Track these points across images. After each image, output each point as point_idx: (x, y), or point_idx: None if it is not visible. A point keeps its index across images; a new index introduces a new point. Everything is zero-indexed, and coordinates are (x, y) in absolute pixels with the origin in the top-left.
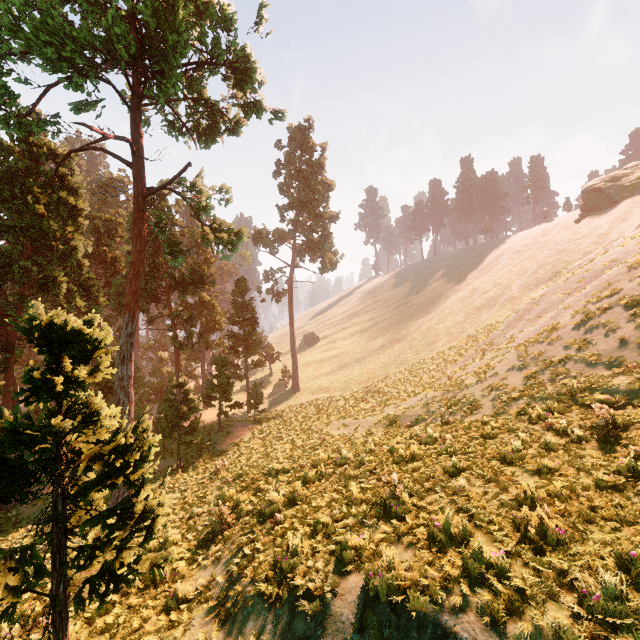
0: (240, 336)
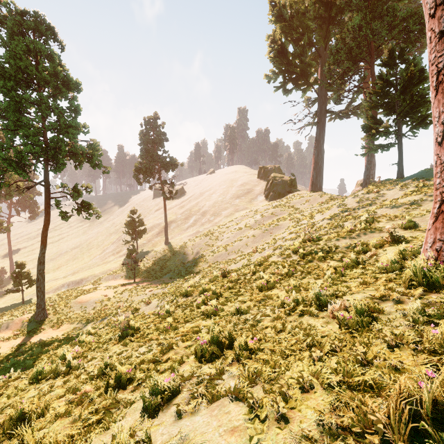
0: None
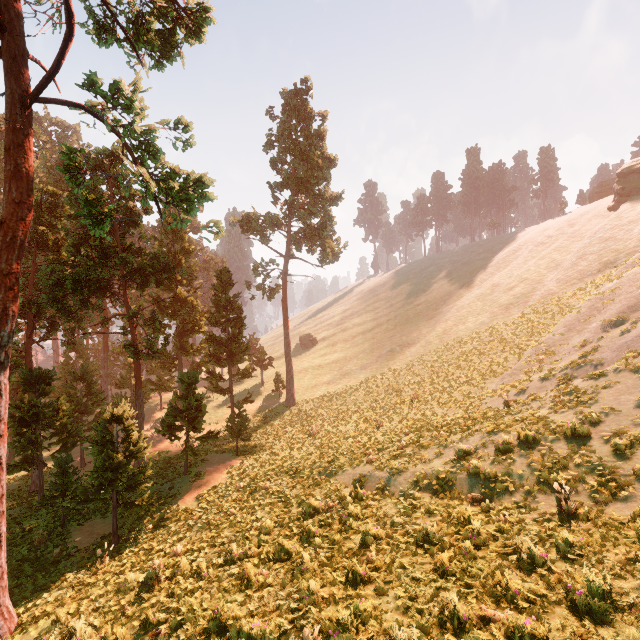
0: (222, 340)
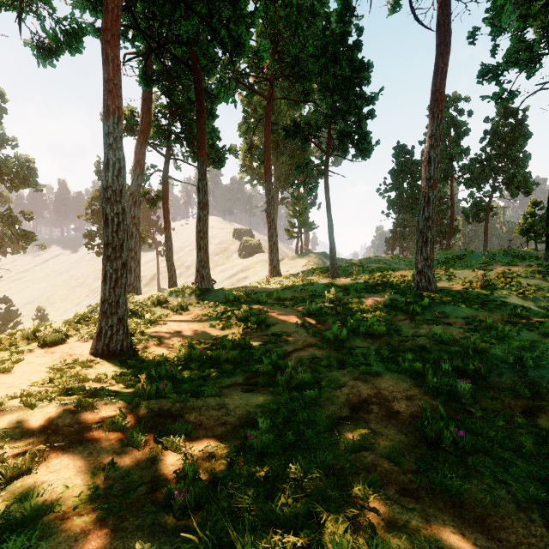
0: None
